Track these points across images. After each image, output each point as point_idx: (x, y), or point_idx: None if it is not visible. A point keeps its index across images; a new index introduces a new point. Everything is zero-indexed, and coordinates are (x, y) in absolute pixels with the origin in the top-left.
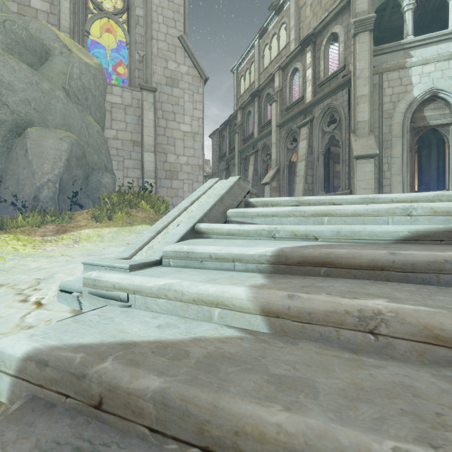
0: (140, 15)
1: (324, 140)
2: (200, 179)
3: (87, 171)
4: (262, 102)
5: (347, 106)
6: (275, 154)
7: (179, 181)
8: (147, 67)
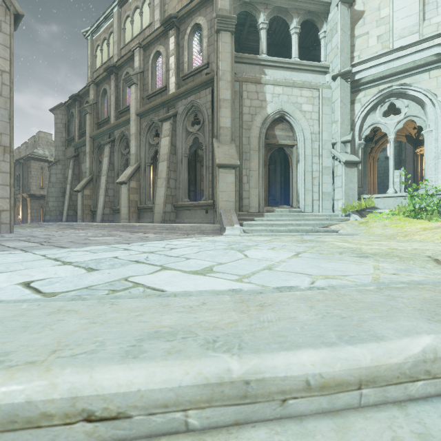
0: None
1: (188, 141)
2: (4, 167)
3: None
4: (120, 82)
5: (211, 107)
6: (134, 147)
7: None
8: None
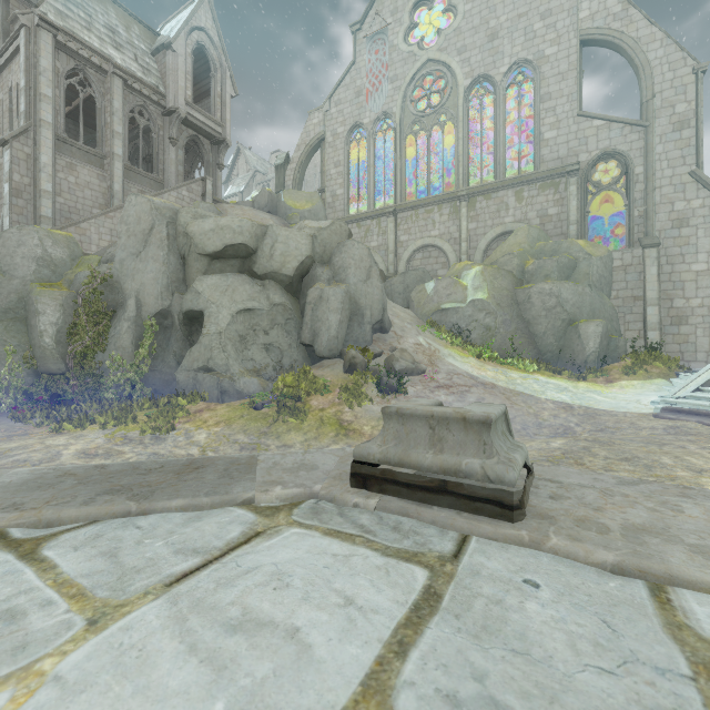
0: (639, 172)
1: None
2: None
3: (608, 340)
4: None
5: None
6: None
7: (688, 326)
8: (647, 220)
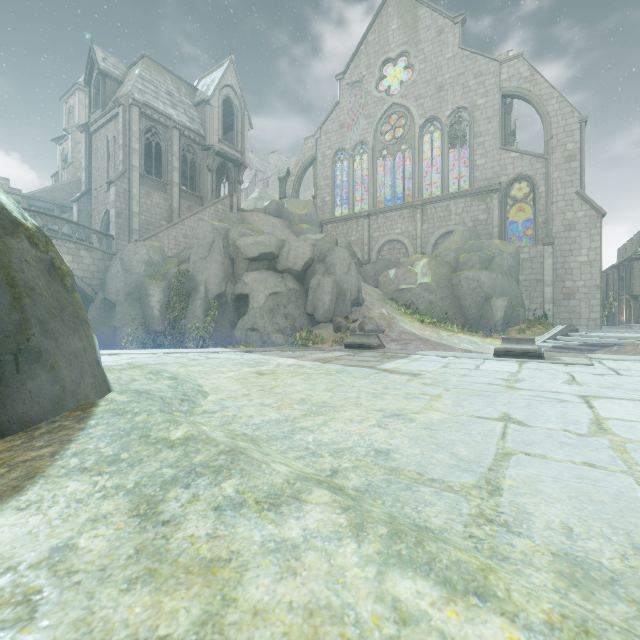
0: (542, 191)
1: None
2: (597, 296)
3: (512, 310)
4: None
5: None
6: None
7: (575, 300)
8: (547, 225)
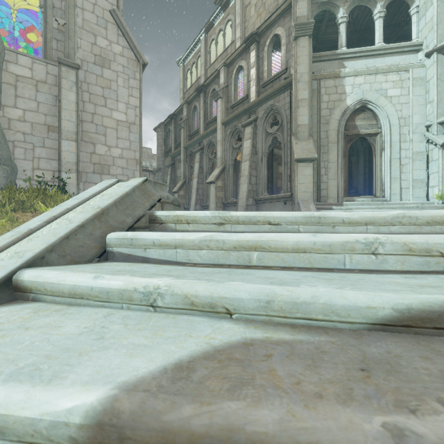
0: None
1: (267, 141)
2: (137, 174)
3: None
4: (208, 98)
5: (289, 108)
6: (220, 152)
7: (110, 176)
8: (68, 39)
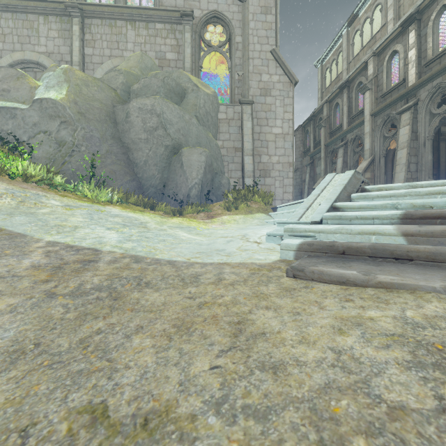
0: (239, 41)
1: (432, 124)
2: (290, 175)
3: (213, 175)
4: (352, 92)
5: None
6: (368, 144)
7: (271, 178)
8: (244, 84)
